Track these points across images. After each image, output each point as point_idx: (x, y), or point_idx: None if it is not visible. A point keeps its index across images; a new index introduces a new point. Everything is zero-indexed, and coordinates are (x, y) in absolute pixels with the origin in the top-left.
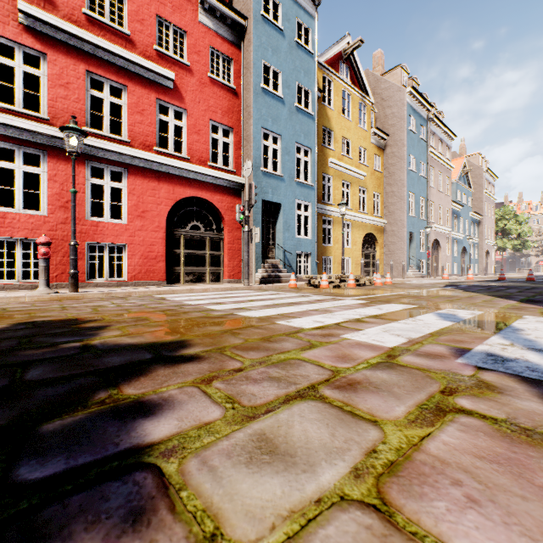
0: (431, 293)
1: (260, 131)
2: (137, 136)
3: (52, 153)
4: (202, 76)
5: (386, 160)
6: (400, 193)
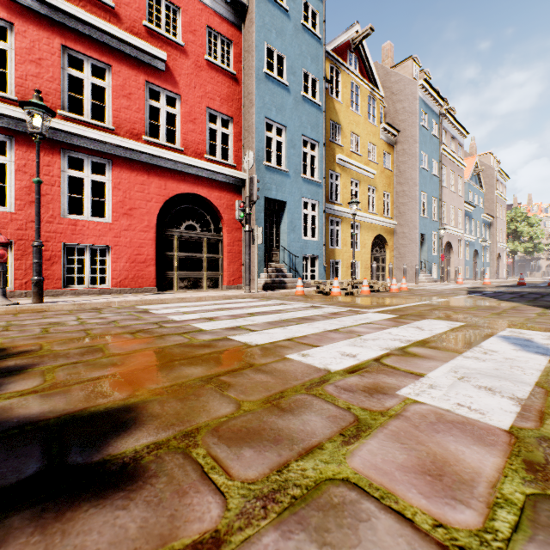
0: (463, 303)
1: (262, 120)
2: (123, 123)
3: (20, 139)
4: (198, 59)
5: (396, 158)
6: (411, 193)
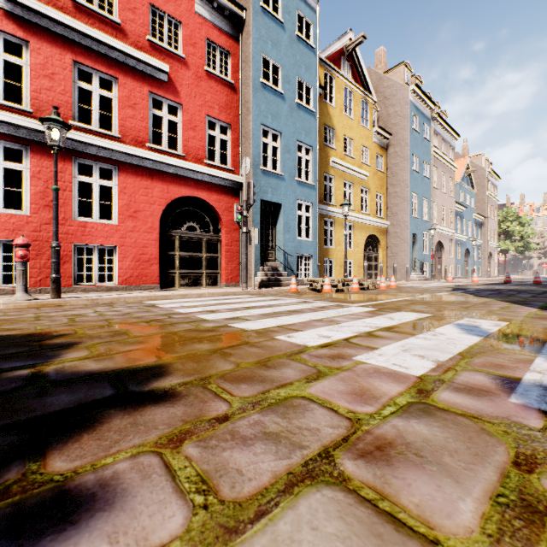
0: (441, 299)
1: (259, 127)
2: (129, 131)
3: (35, 148)
4: (198, 70)
5: (389, 160)
6: (403, 194)
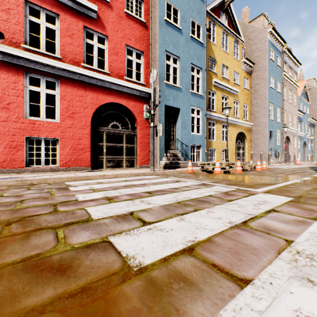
0: None
1: (163, 53)
2: (68, 54)
3: None
4: (119, 11)
5: (252, 81)
6: (263, 104)
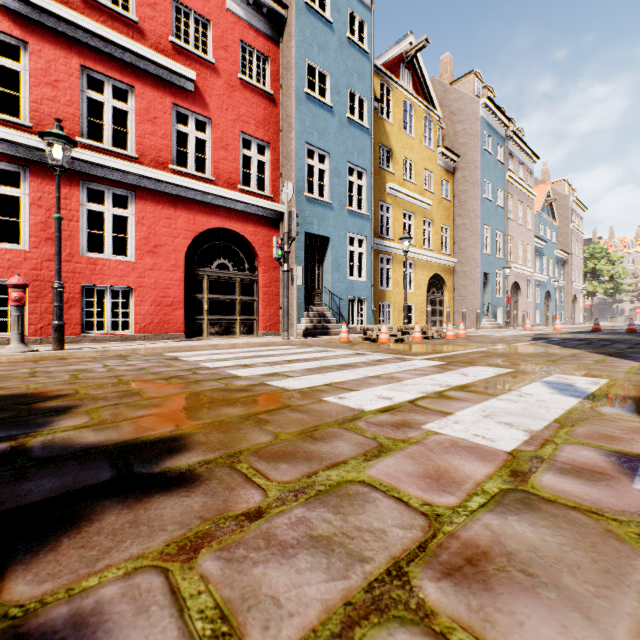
0: (521, 350)
1: (303, 146)
2: (148, 150)
3: (35, 170)
4: (231, 78)
5: (456, 186)
6: (472, 226)
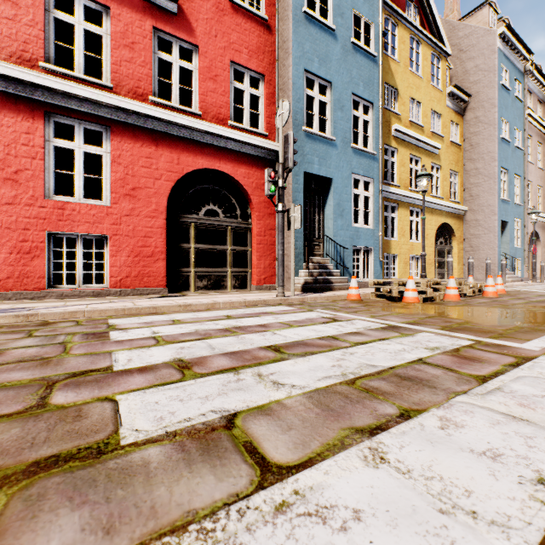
0: None
1: (301, 74)
2: (125, 79)
3: None
4: (220, 0)
5: (466, 129)
6: (487, 170)
